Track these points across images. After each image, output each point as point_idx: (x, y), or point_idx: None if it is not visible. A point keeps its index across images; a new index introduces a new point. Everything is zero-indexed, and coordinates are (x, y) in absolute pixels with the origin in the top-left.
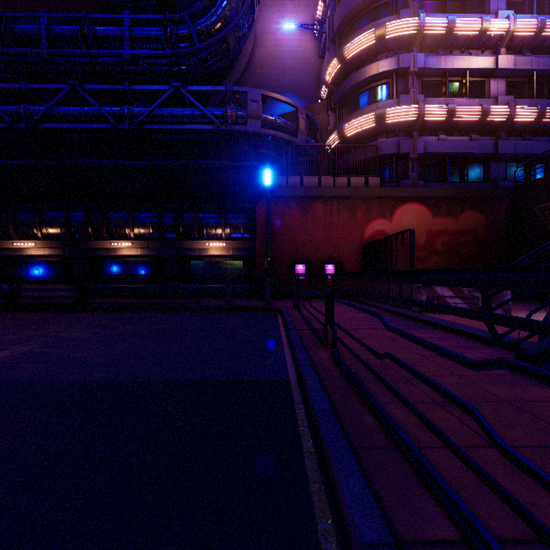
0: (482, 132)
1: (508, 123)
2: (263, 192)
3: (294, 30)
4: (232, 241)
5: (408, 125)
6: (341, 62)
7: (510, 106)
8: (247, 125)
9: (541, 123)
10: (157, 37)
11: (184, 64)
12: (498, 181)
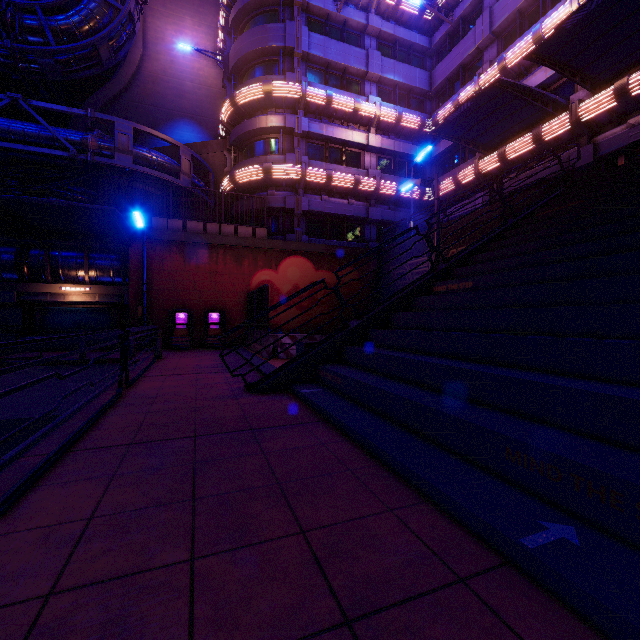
0: (358, 198)
1: (376, 193)
2: (138, 233)
3: (194, 50)
4: (98, 285)
5: (294, 183)
6: (234, 106)
7: (376, 179)
8: (115, 158)
9: (401, 197)
10: None
11: (35, 63)
12: (369, 242)
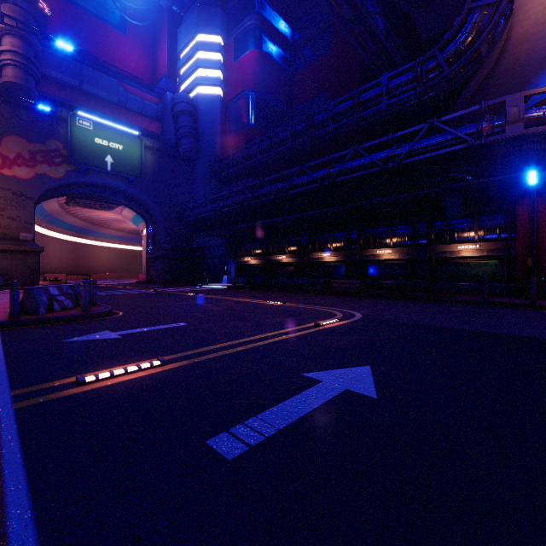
0: None
1: None
2: (525, 190)
3: None
4: (486, 242)
5: None
6: None
7: None
8: (506, 131)
9: None
10: (408, 81)
11: (432, 91)
12: None
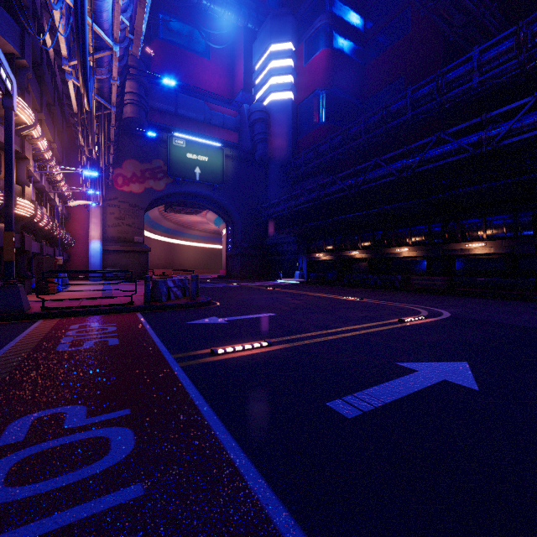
0: None
1: None
2: None
3: None
4: None
5: None
6: None
7: None
8: None
9: None
10: (507, 50)
11: None
12: None
